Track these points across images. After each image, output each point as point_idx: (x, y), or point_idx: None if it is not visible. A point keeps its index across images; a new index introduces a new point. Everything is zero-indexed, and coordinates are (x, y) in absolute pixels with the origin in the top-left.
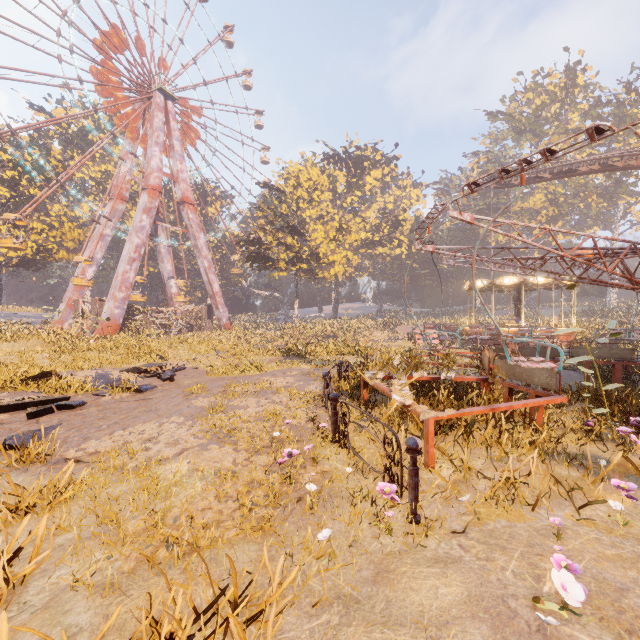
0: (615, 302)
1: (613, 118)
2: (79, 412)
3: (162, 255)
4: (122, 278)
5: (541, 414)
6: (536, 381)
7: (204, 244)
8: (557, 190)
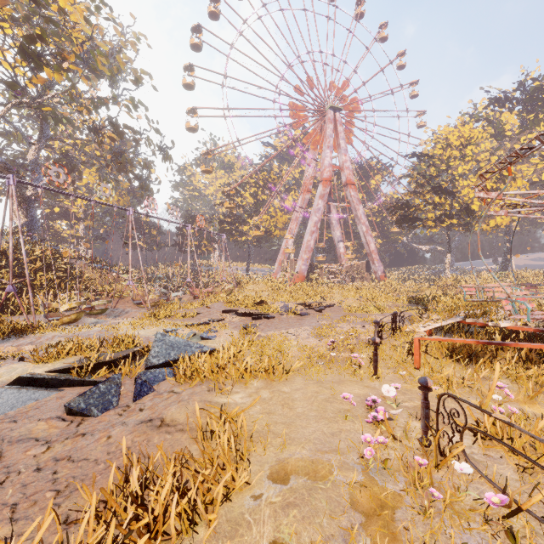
0: None
1: None
2: (271, 320)
3: (333, 225)
4: (306, 245)
5: None
6: None
7: (362, 213)
8: None
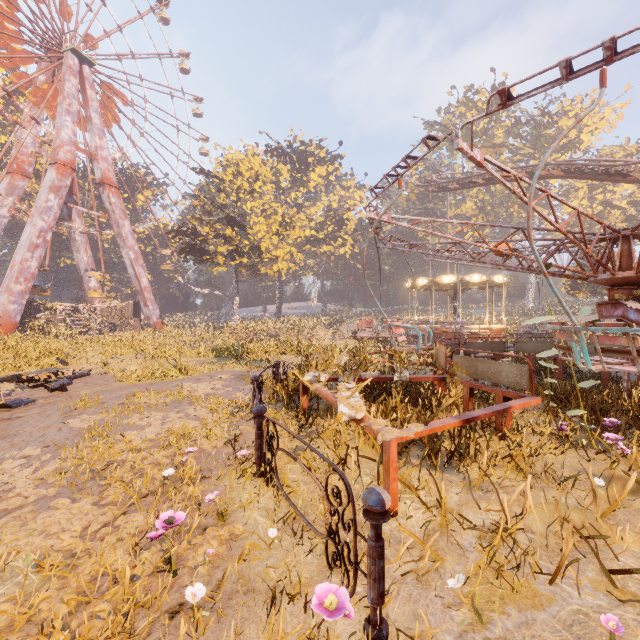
0: (532, 303)
1: (531, 137)
2: None
3: (78, 243)
4: (20, 267)
5: (509, 418)
6: (503, 379)
7: (130, 233)
8: (485, 199)
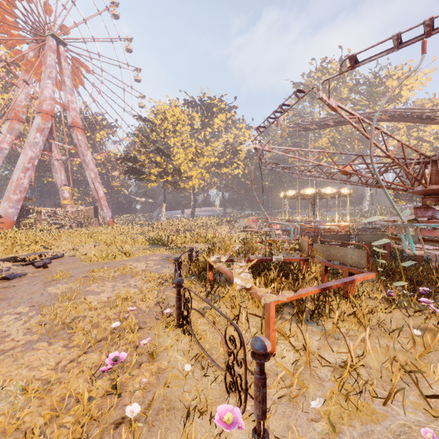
0: (367, 207)
1: (367, 93)
2: None
3: (56, 167)
4: (16, 183)
5: (353, 287)
6: (348, 260)
7: (91, 160)
8: (335, 136)
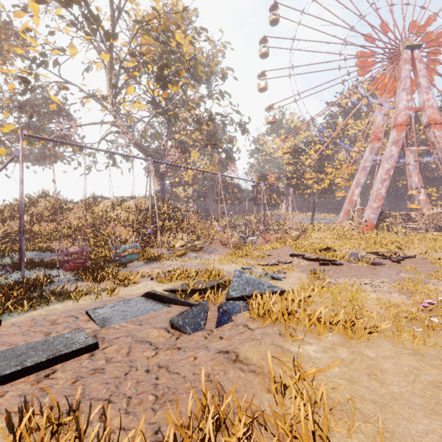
0: None
1: None
2: (339, 267)
3: (410, 171)
4: (376, 194)
5: None
6: None
7: None
8: None
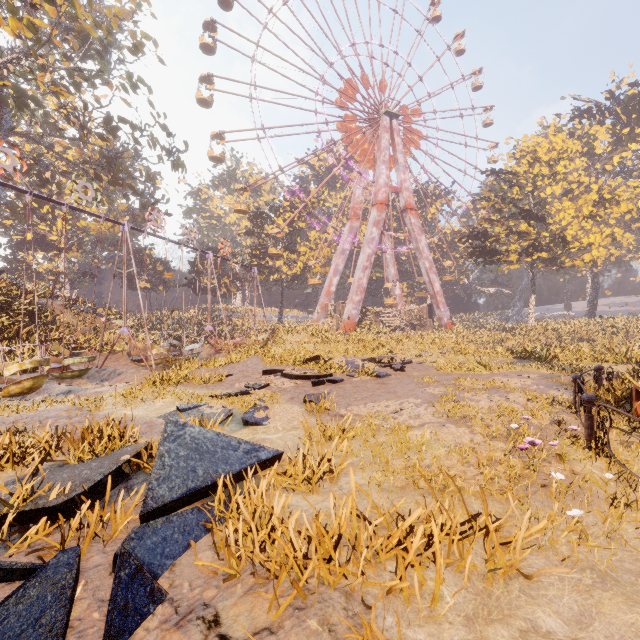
0: None
1: None
2: (340, 386)
3: (387, 261)
4: (357, 284)
5: None
6: None
7: (425, 246)
8: None
